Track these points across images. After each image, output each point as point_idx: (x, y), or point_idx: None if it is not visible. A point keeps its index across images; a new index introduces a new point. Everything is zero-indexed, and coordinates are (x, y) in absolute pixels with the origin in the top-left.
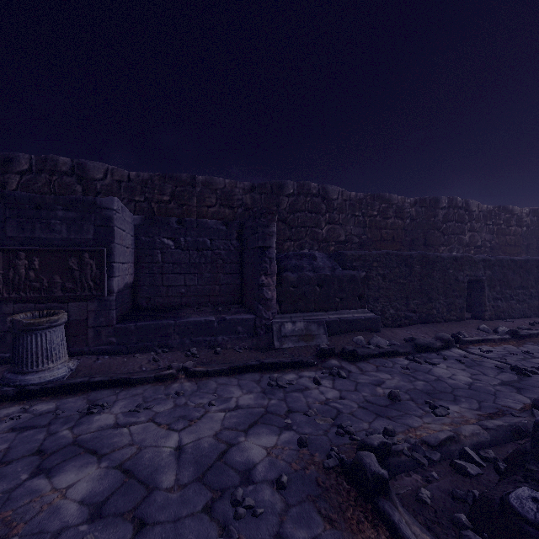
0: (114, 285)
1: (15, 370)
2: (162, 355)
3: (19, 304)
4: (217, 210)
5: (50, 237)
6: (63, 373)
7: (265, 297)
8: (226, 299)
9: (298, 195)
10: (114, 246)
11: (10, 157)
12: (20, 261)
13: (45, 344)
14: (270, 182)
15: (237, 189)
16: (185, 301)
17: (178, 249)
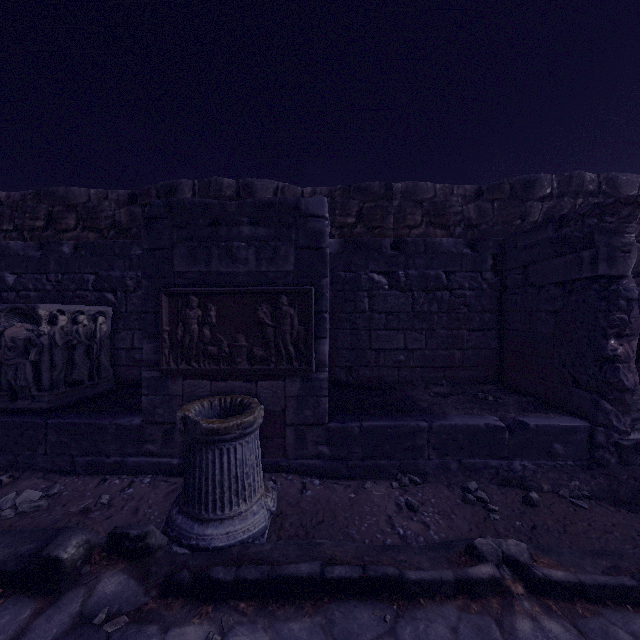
0: (326, 352)
1: (188, 512)
2: (416, 493)
3: (190, 380)
4: (424, 232)
5: (231, 270)
6: (261, 523)
7: (623, 386)
8: (471, 374)
9: (559, 197)
10: (325, 283)
11: (173, 185)
12: (191, 311)
13: (234, 468)
14: (509, 180)
15: (455, 196)
16: (404, 374)
17: (394, 290)
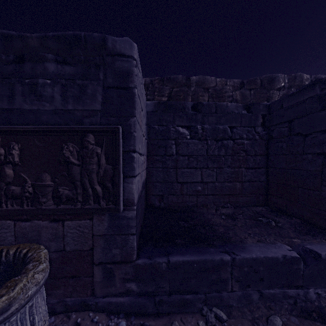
0: (134, 190)
1: None
2: None
3: None
4: None
5: (36, 108)
6: None
7: None
8: (247, 199)
9: (289, 88)
10: (133, 122)
11: None
12: None
13: None
14: (260, 77)
15: (228, 86)
16: (201, 200)
17: (193, 139)
